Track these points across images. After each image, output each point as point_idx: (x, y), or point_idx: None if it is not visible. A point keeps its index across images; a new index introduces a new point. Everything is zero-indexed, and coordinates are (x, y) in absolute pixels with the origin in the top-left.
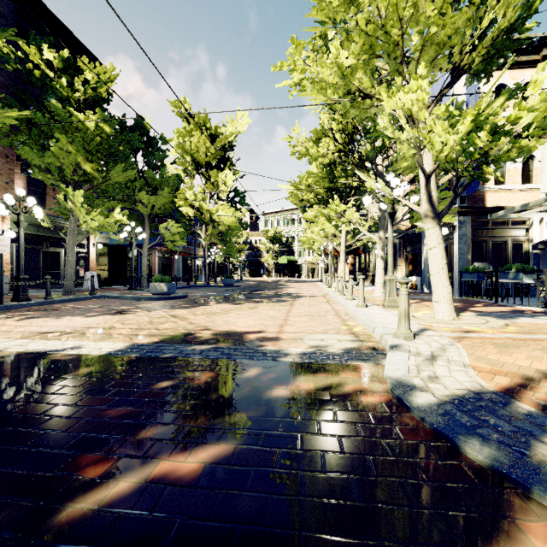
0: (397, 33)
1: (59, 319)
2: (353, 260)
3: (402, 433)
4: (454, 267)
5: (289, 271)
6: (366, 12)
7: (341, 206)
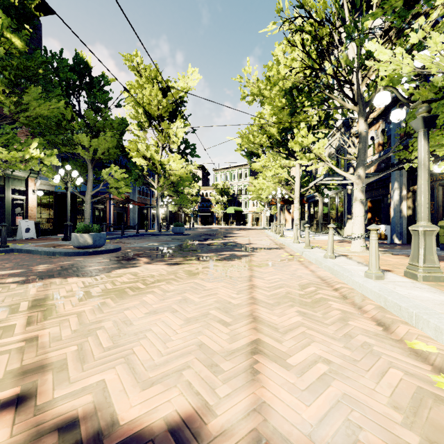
0: None
1: None
2: None
3: None
4: None
5: (236, 220)
6: None
7: (309, 137)
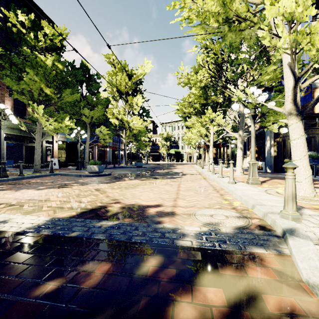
0: None
1: (16, 191)
2: (215, 151)
3: None
4: None
5: (175, 158)
6: None
7: (213, 114)
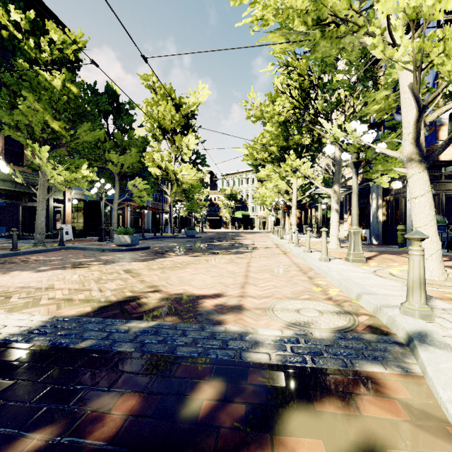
0: None
1: (4, 274)
2: (299, 214)
3: None
4: (407, 219)
5: (243, 224)
6: None
7: (296, 161)
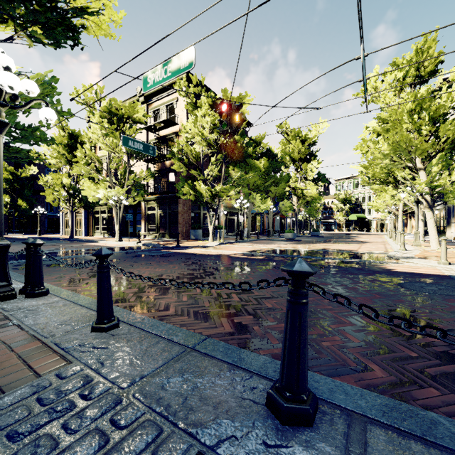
0: (404, 146)
1: (270, 245)
2: None
3: (384, 257)
4: None
5: (358, 226)
6: (391, 141)
7: (393, 191)
